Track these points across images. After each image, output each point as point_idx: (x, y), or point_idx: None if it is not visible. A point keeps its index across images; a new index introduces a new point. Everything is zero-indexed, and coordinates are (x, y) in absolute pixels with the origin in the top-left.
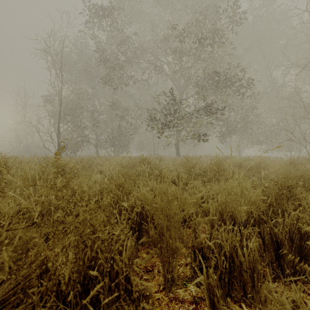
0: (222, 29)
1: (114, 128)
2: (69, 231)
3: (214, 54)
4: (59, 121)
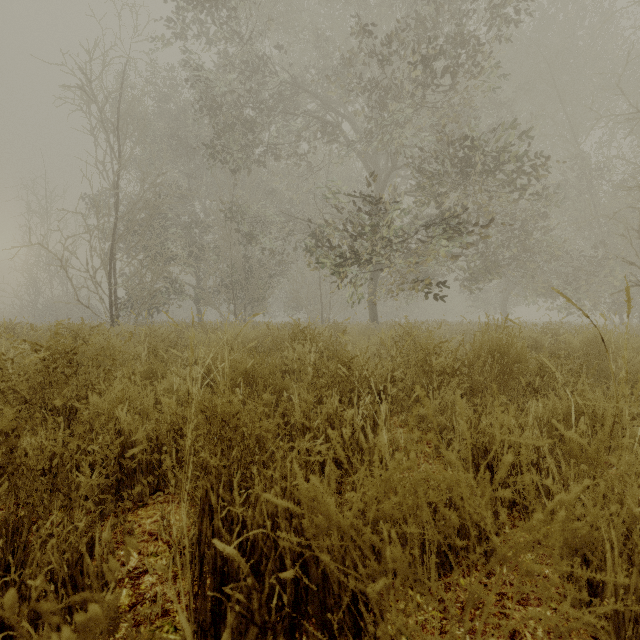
0: (476, 36)
1: (234, 262)
2: (3, 630)
3: (458, 93)
4: (112, 245)
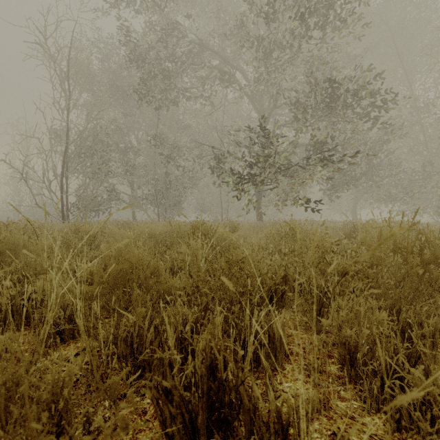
0: None
1: (158, 177)
2: None
3: (326, 43)
4: (64, 163)
